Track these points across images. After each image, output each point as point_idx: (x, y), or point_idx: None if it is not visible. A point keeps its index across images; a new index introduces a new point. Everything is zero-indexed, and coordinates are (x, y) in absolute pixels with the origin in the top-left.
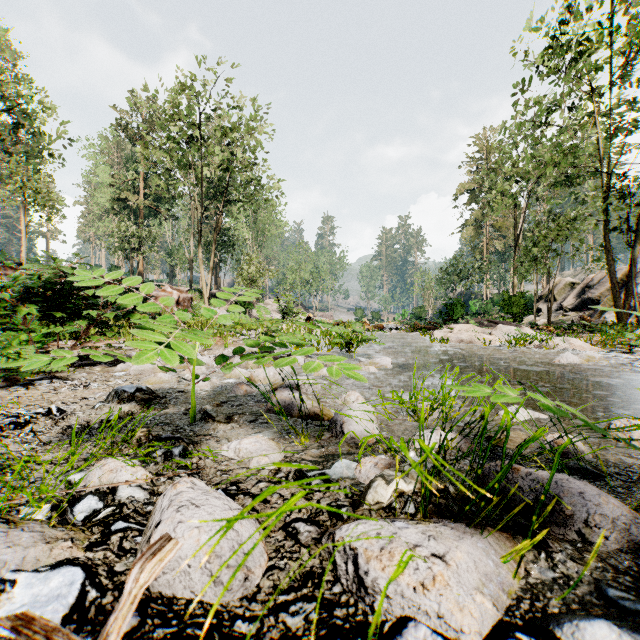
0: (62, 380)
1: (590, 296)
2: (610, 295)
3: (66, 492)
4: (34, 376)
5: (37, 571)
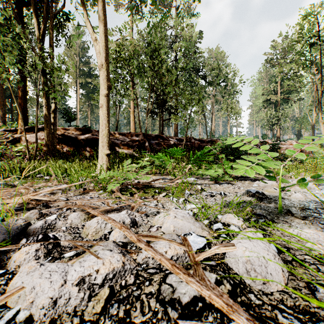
0: (231, 184)
1: None
2: None
3: (214, 219)
4: (223, 182)
5: (197, 235)
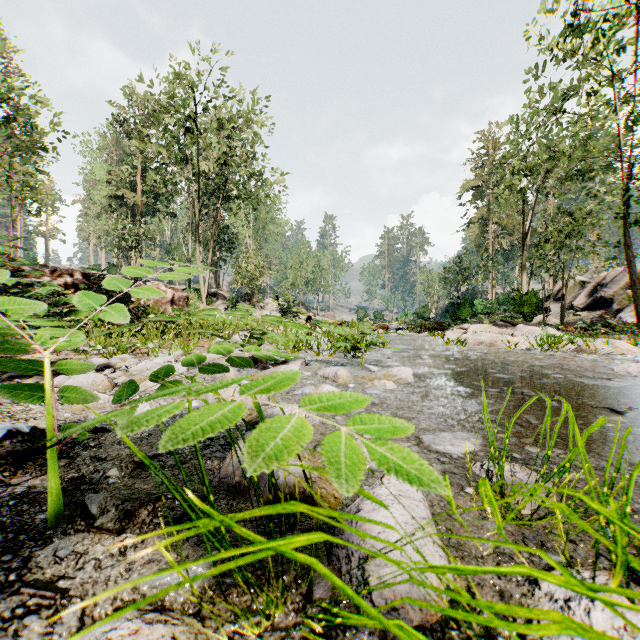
0: None
1: (603, 295)
2: (625, 294)
3: None
4: None
5: None
